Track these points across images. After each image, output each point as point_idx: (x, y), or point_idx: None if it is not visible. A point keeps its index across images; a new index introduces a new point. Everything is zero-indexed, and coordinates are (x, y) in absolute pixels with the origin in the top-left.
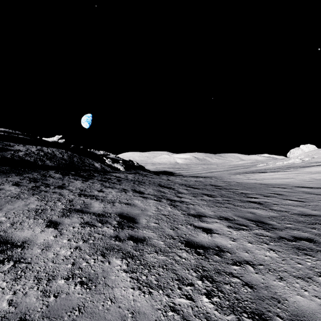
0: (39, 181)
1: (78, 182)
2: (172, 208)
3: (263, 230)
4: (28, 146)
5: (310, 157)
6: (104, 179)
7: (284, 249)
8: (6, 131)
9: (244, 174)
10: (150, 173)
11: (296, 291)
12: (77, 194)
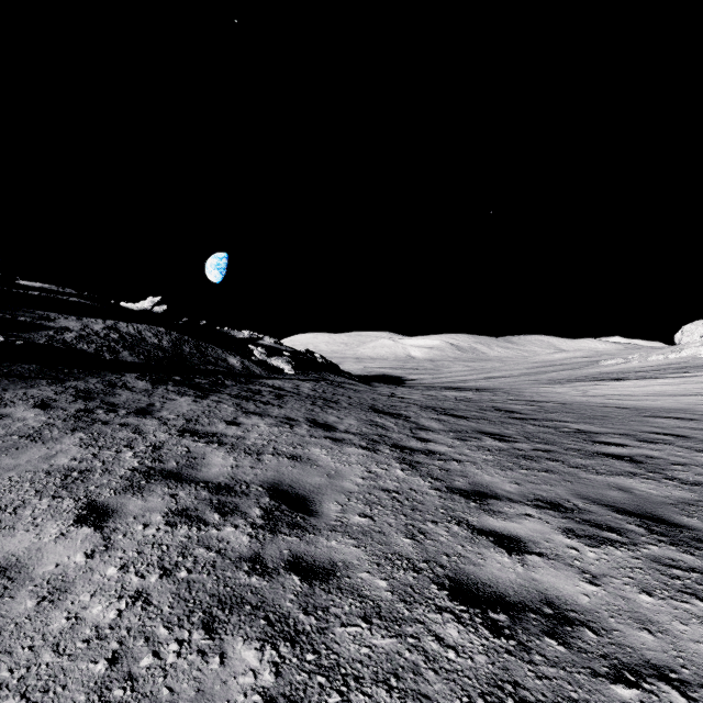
0: (98, 397)
1: (186, 401)
2: (407, 472)
3: (672, 549)
4: (88, 320)
5: None
6: (244, 394)
7: None
8: (45, 288)
9: (571, 383)
10: (352, 380)
11: None
12: (176, 430)
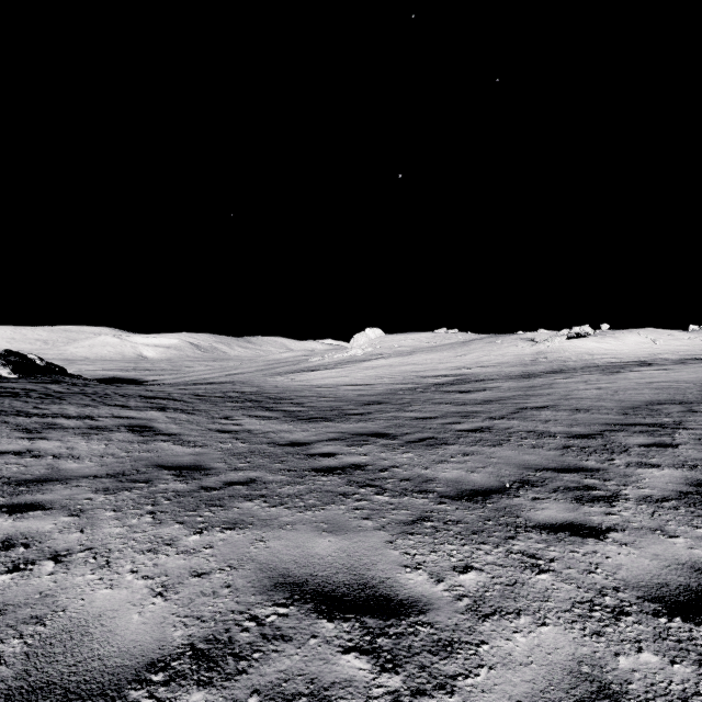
0: None
1: None
2: (190, 416)
3: (288, 418)
4: None
5: (374, 347)
6: (4, 394)
7: (299, 424)
8: None
9: (287, 374)
10: (93, 382)
11: (296, 435)
12: None
